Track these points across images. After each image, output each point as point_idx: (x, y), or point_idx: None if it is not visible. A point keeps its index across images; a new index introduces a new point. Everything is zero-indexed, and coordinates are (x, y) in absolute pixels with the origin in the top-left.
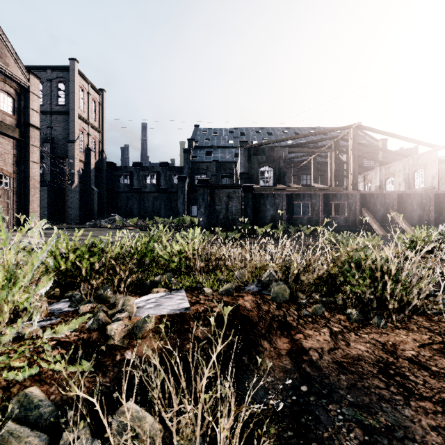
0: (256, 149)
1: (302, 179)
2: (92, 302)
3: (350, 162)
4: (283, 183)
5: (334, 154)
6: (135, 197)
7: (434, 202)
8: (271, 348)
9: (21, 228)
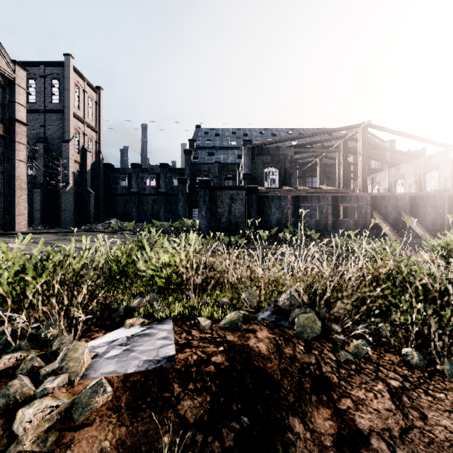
0: (260, 148)
1: (308, 181)
2: (22, 348)
3: (359, 162)
4: (289, 184)
5: (341, 154)
6: (133, 200)
7: (448, 205)
8: (307, 433)
9: (3, 232)
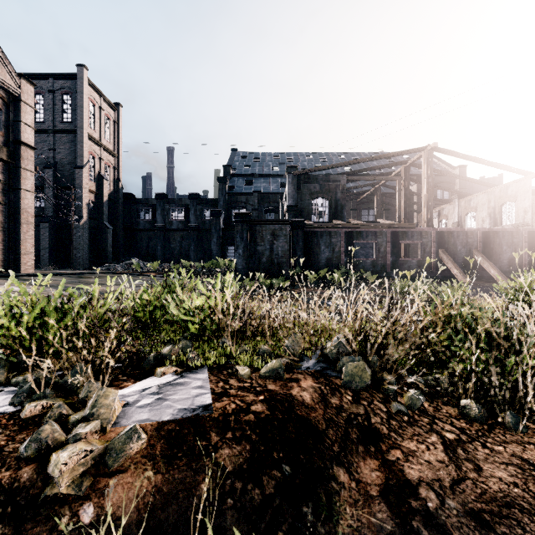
0: (307, 176)
1: (363, 214)
2: (47, 396)
3: (423, 192)
4: (340, 218)
5: (403, 182)
6: (158, 237)
7: (527, 242)
8: (352, 483)
9: (7, 274)
